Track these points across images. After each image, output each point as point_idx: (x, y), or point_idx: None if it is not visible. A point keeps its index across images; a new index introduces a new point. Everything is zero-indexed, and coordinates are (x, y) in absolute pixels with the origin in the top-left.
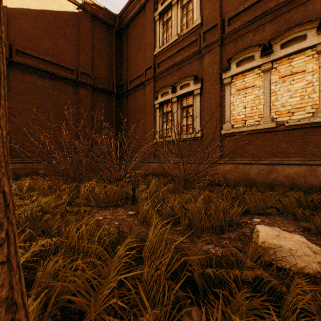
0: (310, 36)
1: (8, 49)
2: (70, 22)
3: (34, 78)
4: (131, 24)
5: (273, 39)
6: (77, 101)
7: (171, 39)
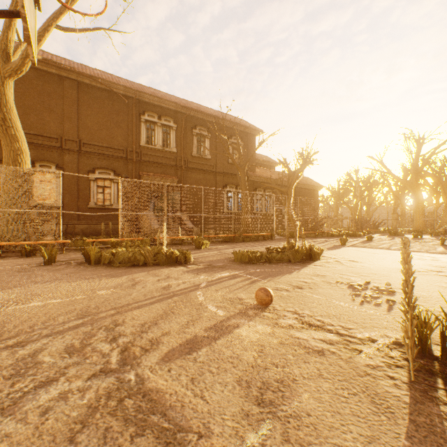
0: (54, 168)
1: None
2: None
3: None
4: None
5: (36, 160)
6: None
7: None
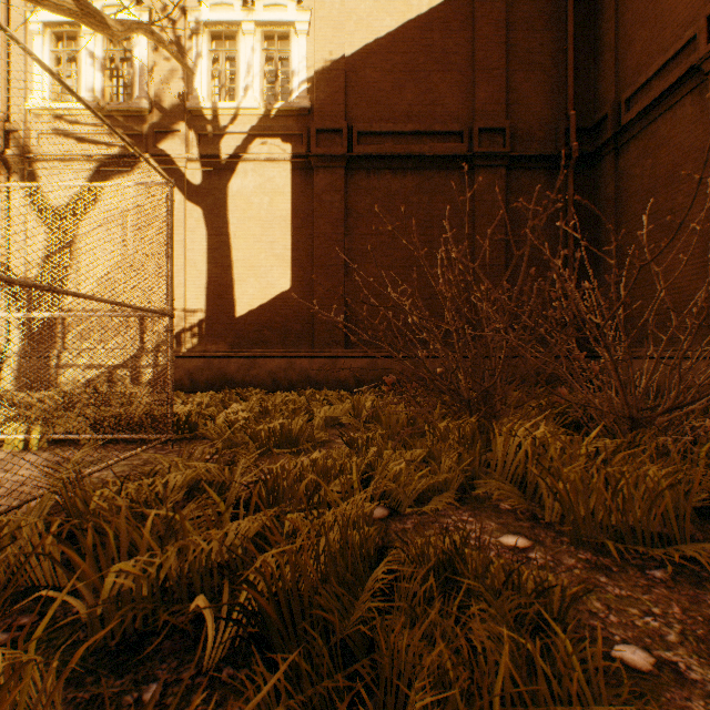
0: None
1: (345, 137)
2: (454, 22)
3: (385, 181)
4: None
5: None
6: (469, 205)
7: None
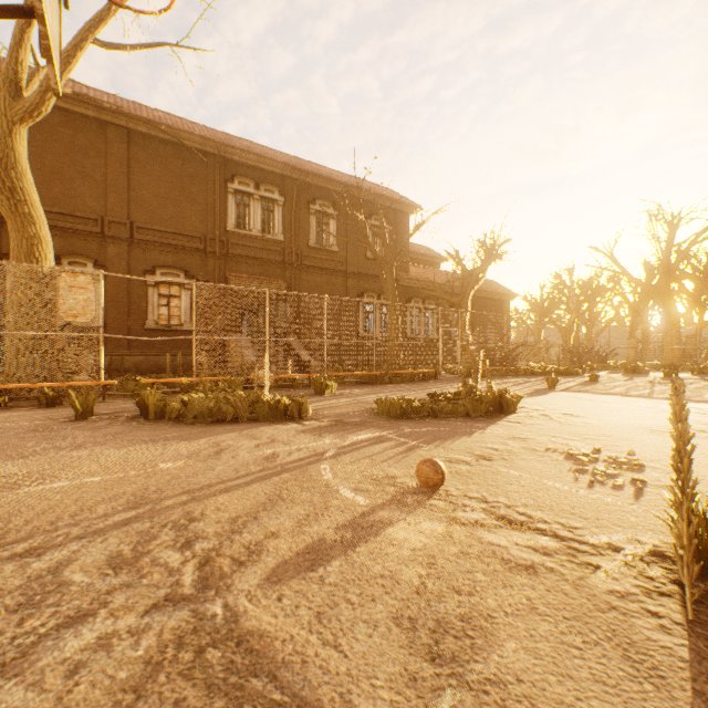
0: (90, 267)
1: None
2: None
3: None
4: None
5: (63, 255)
6: None
7: None
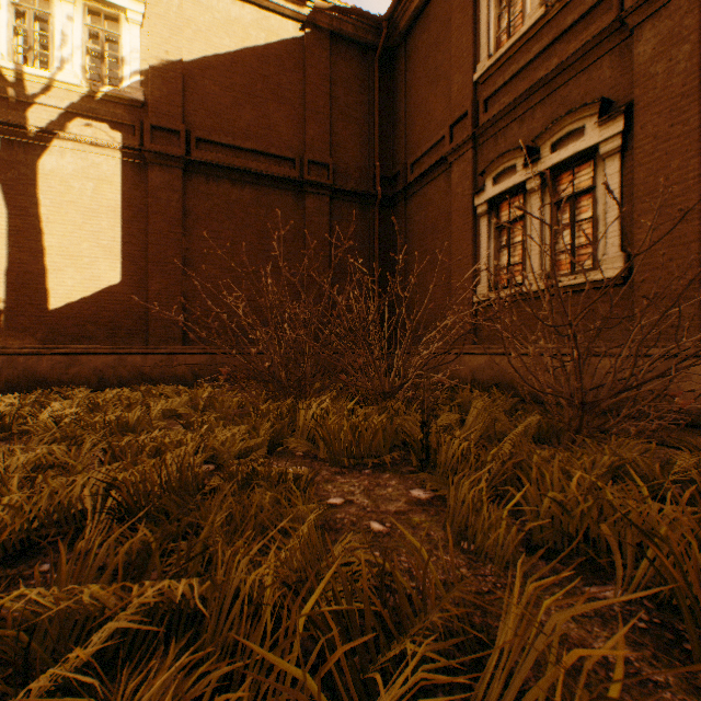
0: None
1: (184, 140)
2: (288, 62)
3: (225, 189)
4: (415, 28)
5: None
6: (301, 223)
7: (524, 23)
